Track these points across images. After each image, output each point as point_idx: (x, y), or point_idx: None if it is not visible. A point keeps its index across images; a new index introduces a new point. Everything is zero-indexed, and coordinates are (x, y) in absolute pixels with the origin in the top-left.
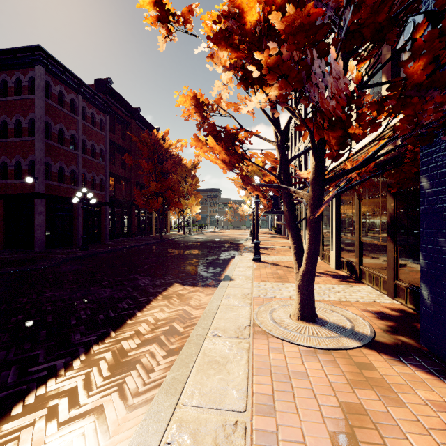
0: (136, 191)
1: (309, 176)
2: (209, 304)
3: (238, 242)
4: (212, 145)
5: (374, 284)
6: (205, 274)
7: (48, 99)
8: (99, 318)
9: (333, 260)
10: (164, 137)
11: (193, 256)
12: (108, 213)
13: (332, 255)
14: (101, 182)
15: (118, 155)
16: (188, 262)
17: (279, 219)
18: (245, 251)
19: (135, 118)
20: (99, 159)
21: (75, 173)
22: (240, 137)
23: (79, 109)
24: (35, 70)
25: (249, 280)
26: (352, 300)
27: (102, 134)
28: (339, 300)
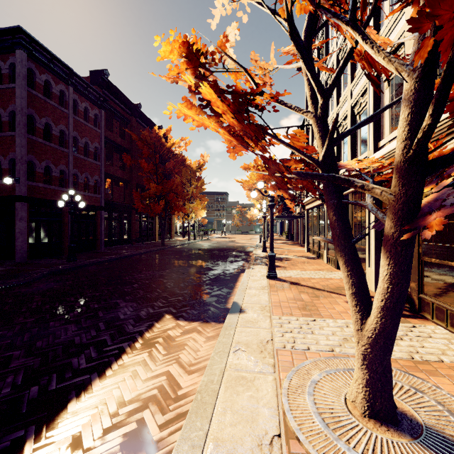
0: (135, 194)
1: (363, 166)
2: (208, 367)
3: (247, 250)
4: (208, 98)
5: (448, 324)
6: (208, 299)
7: (32, 89)
8: (28, 394)
9: (371, 281)
10: (166, 135)
11: (195, 270)
12: (104, 218)
13: (370, 273)
14: (96, 184)
15: (117, 154)
16: (188, 278)
17: (291, 224)
18: (256, 263)
19: (135, 115)
20: (93, 158)
21: (65, 174)
22: (258, 101)
23: (69, 102)
24: (15, 55)
25: (265, 312)
26: (431, 357)
27: (97, 131)
28: (410, 359)
